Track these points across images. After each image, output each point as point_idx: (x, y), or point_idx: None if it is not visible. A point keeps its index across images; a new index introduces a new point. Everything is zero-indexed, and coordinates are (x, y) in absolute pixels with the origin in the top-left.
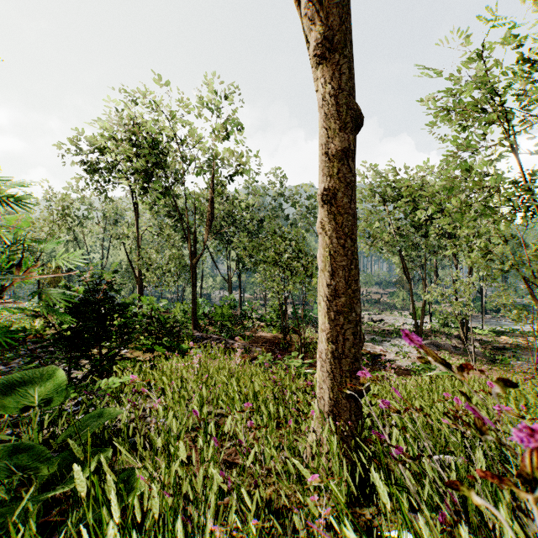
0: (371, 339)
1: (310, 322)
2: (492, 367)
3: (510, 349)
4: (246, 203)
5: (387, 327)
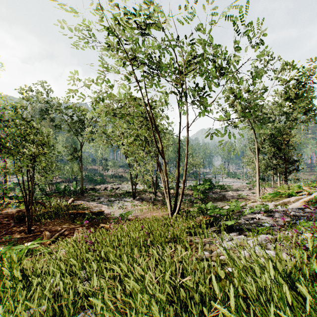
0: (108, 200)
1: (70, 194)
2: (161, 207)
3: (173, 196)
4: (10, 104)
5: (120, 191)
